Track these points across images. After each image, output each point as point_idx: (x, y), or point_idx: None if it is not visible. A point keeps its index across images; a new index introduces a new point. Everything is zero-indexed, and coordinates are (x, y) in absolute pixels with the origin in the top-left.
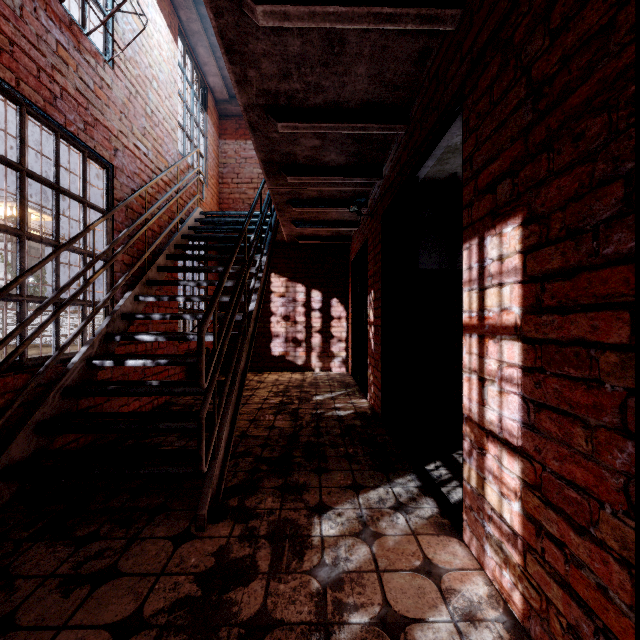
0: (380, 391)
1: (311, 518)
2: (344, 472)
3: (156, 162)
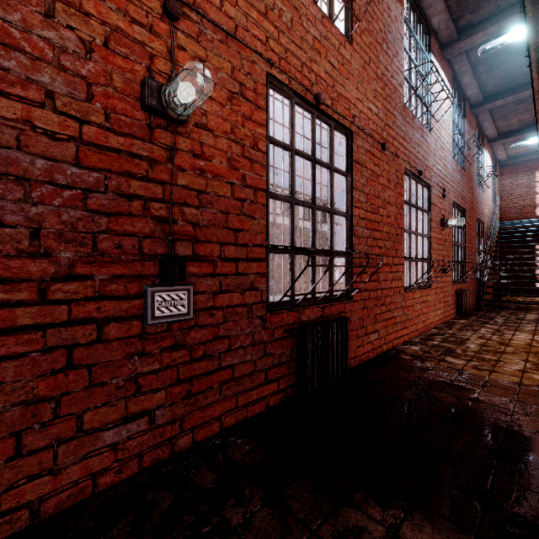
0: None
1: None
2: None
3: (488, 212)
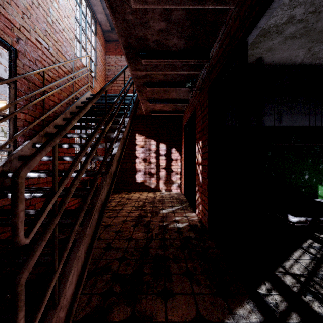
0: (207, 211)
1: None
2: (187, 297)
3: (56, 56)
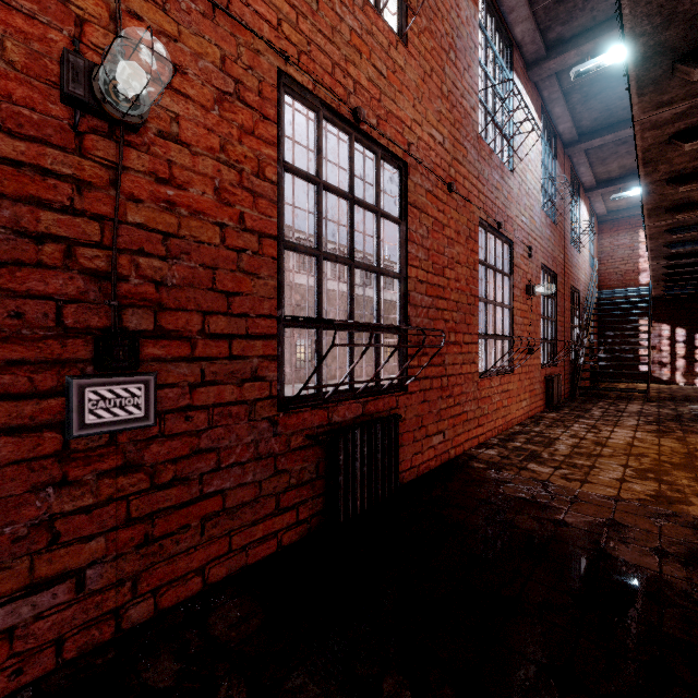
0: None
1: (687, 405)
2: None
3: (585, 278)
